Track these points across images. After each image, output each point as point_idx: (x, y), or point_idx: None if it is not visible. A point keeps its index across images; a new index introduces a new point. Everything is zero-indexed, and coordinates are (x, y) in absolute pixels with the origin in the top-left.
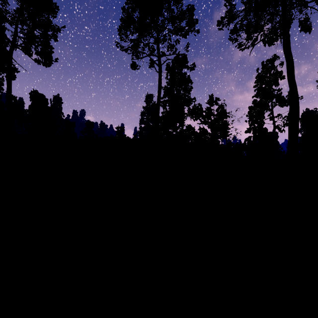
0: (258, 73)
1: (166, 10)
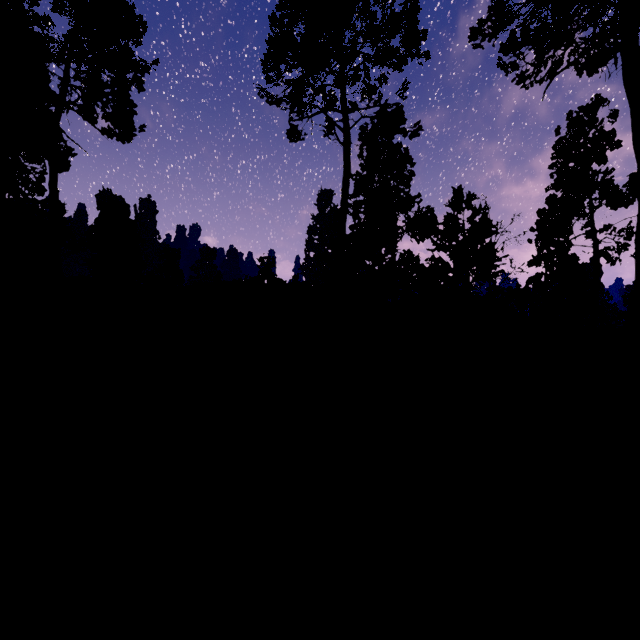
0: (560, 137)
1: (359, 15)
